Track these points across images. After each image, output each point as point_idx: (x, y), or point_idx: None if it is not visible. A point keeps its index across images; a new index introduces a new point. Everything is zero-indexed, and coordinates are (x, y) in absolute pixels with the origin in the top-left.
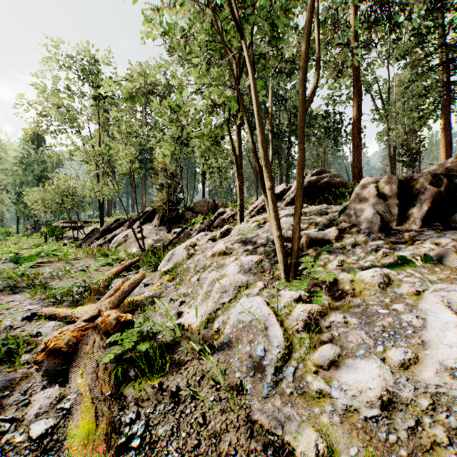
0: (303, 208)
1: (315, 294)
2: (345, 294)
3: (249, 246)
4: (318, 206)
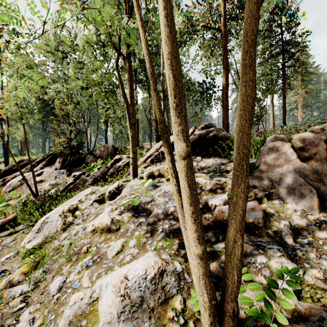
0: (198, 162)
1: None
2: None
3: (142, 218)
4: (212, 160)
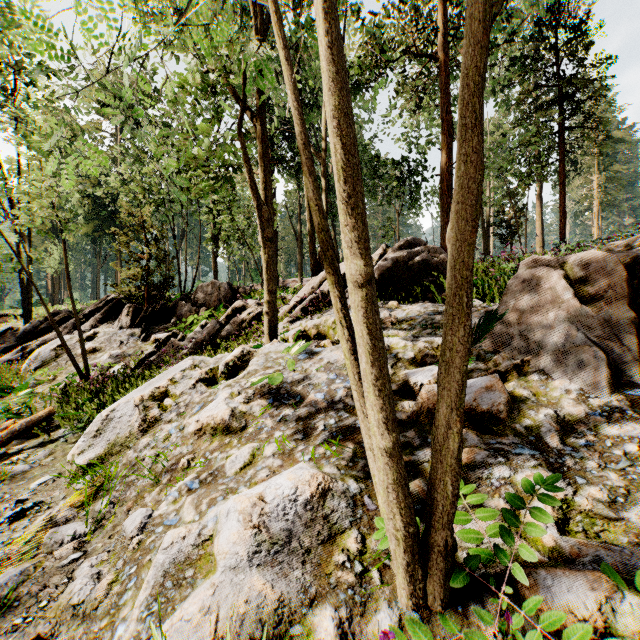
0: (392, 311)
1: None
2: None
3: (288, 409)
4: (419, 307)
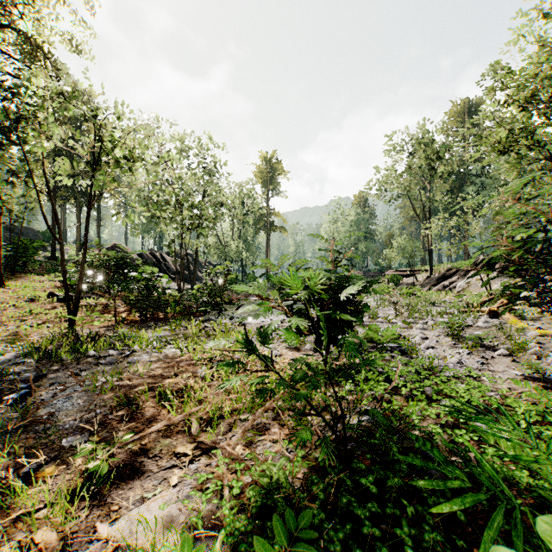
0: None
1: None
2: None
3: None
4: None
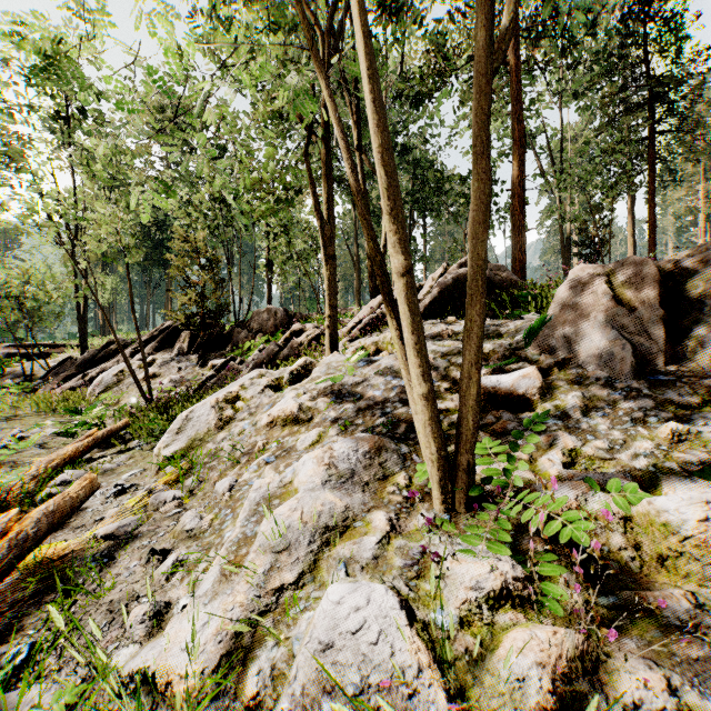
0: (449, 325)
1: (539, 566)
2: (616, 562)
3: (349, 404)
4: None
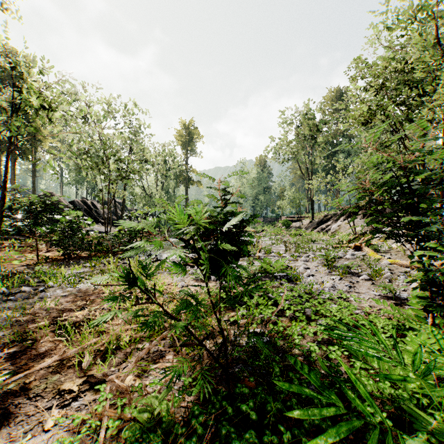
0: None
1: None
2: None
3: None
4: None
